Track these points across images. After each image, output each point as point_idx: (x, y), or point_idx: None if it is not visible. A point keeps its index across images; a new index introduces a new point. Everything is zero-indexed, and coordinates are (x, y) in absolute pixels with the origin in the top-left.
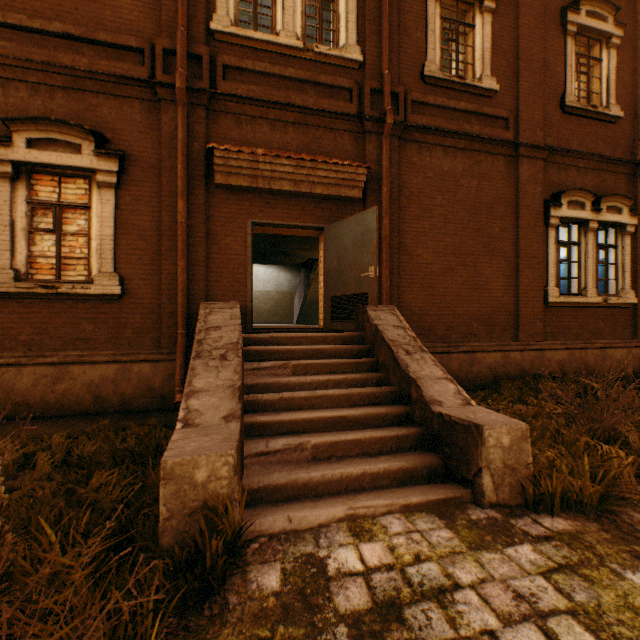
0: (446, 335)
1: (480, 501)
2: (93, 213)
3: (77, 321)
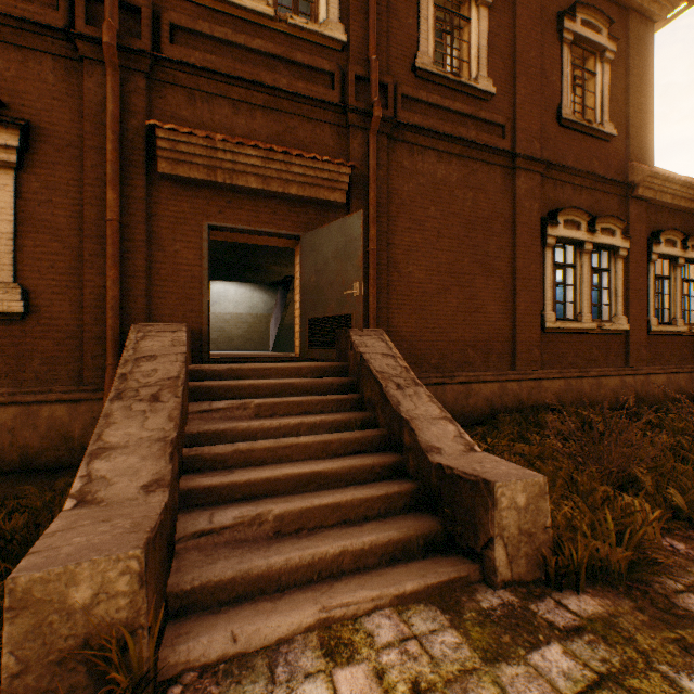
0: (440, 364)
1: (491, 580)
2: None
3: None
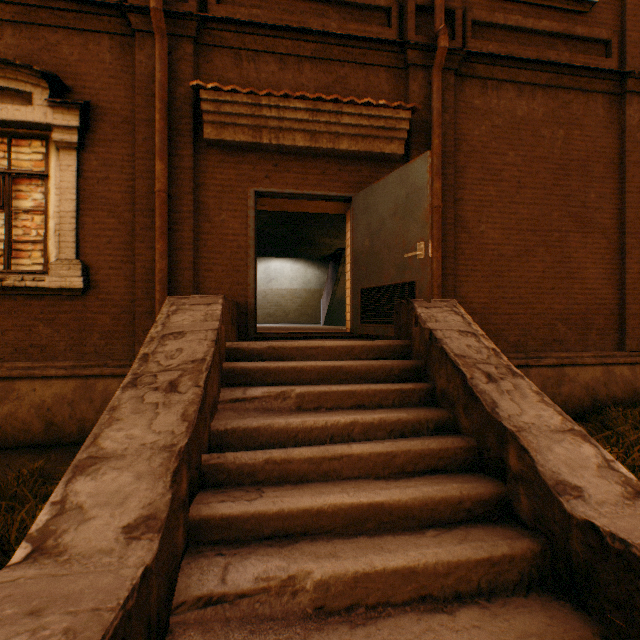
0: (520, 342)
1: None
2: (51, 183)
3: (30, 323)
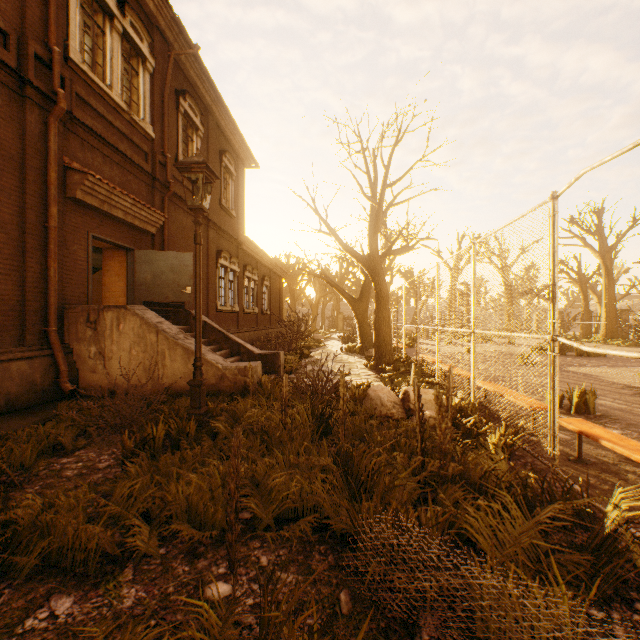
0: None
1: (280, 375)
2: None
3: None
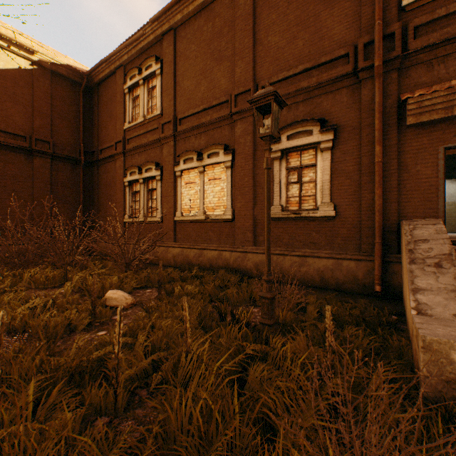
0: None
1: None
2: (317, 168)
3: (309, 232)
